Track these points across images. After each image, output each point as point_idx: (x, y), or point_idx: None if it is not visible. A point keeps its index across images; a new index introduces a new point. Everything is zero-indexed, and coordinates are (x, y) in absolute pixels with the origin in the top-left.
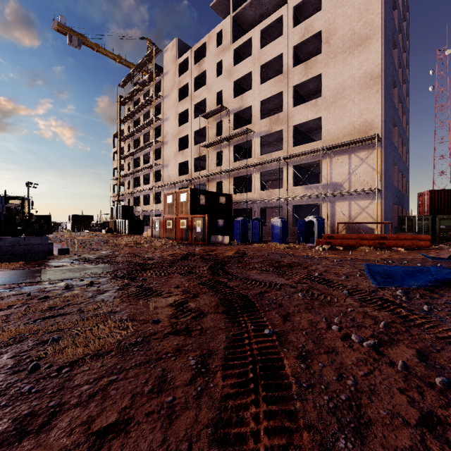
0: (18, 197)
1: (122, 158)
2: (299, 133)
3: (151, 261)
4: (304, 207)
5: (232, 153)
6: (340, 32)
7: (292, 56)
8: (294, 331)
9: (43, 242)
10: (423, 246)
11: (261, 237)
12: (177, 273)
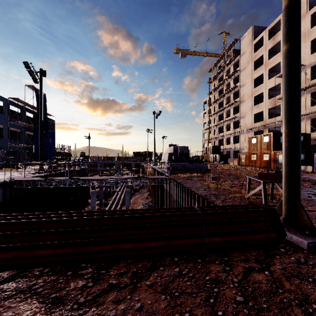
0: (175, 145)
1: (210, 116)
2: None
3: None
4: None
5: (309, 100)
6: None
7: None
8: None
9: (204, 165)
10: None
11: None
12: None
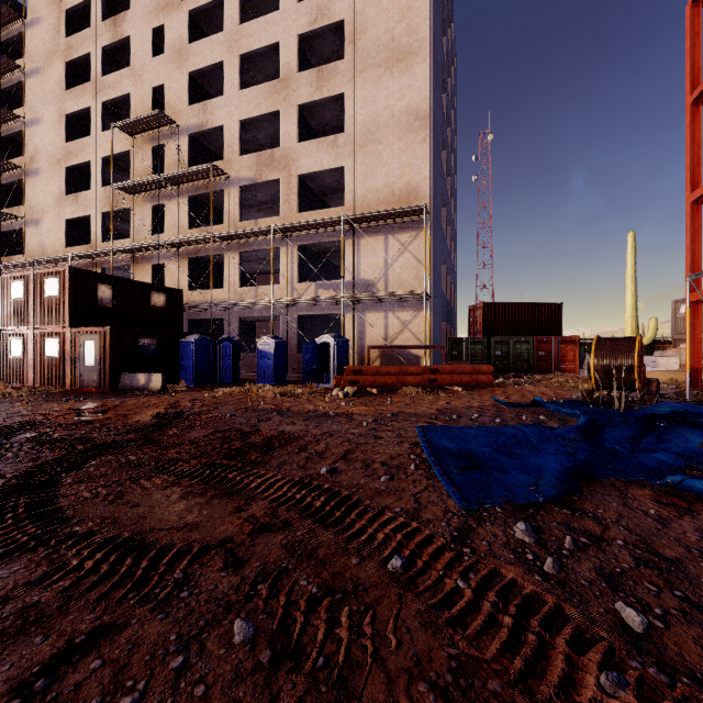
0: None
1: None
2: (310, 192)
3: None
4: (318, 320)
5: (186, 212)
6: (372, 30)
7: (297, 52)
8: None
9: None
10: (485, 382)
11: (237, 374)
12: None
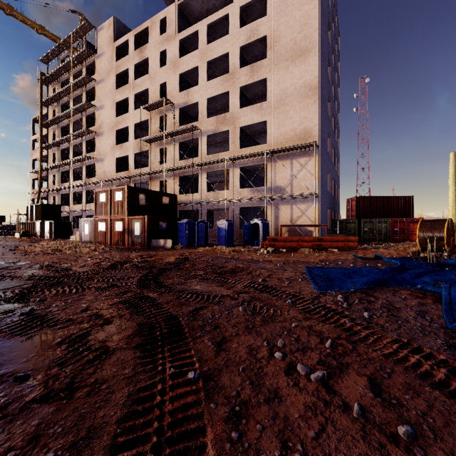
0: None
1: (45, 148)
2: (246, 135)
3: (66, 272)
4: (250, 210)
5: (178, 151)
6: (283, 40)
7: (239, 57)
8: (229, 367)
9: None
10: (353, 247)
11: (207, 240)
12: (95, 287)
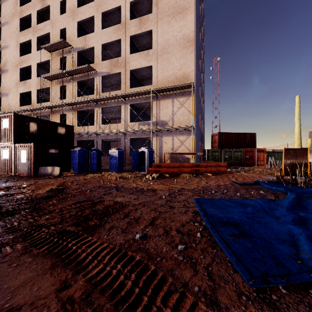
0: None
1: None
2: (136, 79)
3: None
4: (140, 141)
5: (76, 89)
6: None
7: (129, 10)
8: None
9: None
10: (223, 171)
11: (99, 167)
12: None
